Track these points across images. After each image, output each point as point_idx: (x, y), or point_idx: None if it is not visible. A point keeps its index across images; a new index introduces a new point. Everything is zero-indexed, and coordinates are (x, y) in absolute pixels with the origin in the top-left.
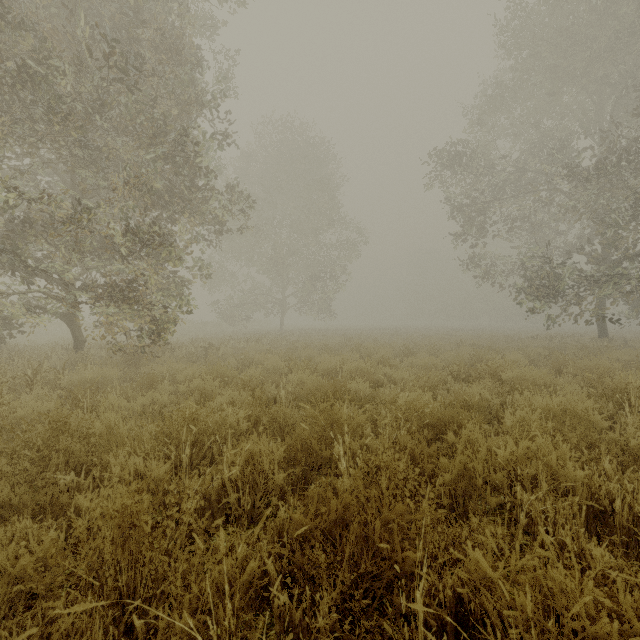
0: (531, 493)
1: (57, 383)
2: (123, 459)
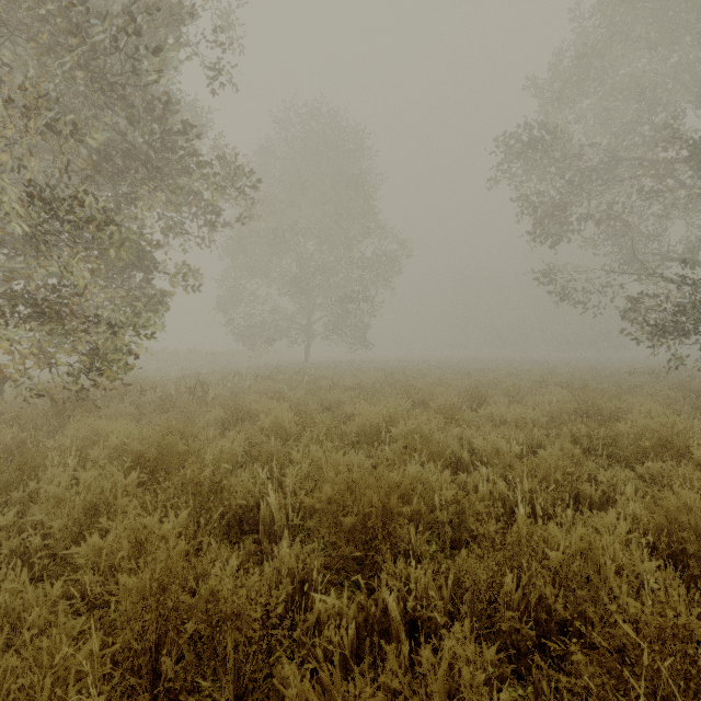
0: None
1: None
2: None
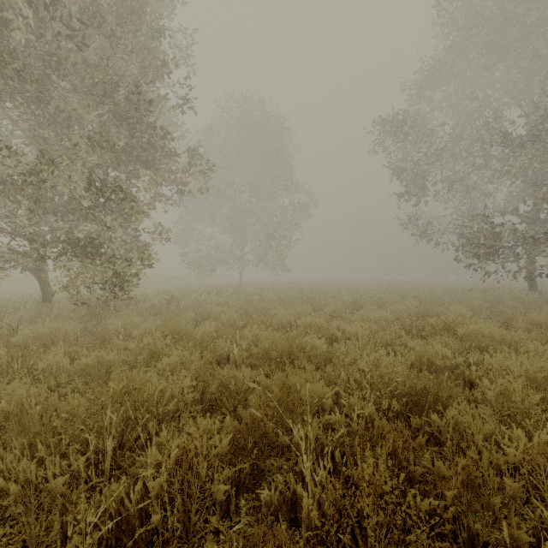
0: None
1: (10, 339)
2: (10, 465)
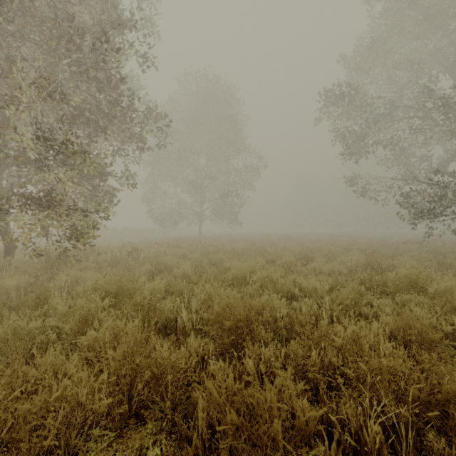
0: None
1: None
2: None
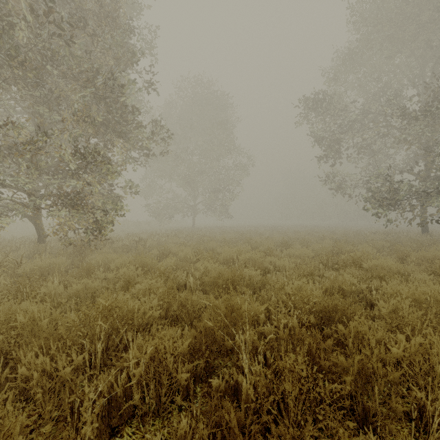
0: (424, 388)
1: (15, 270)
2: (31, 359)
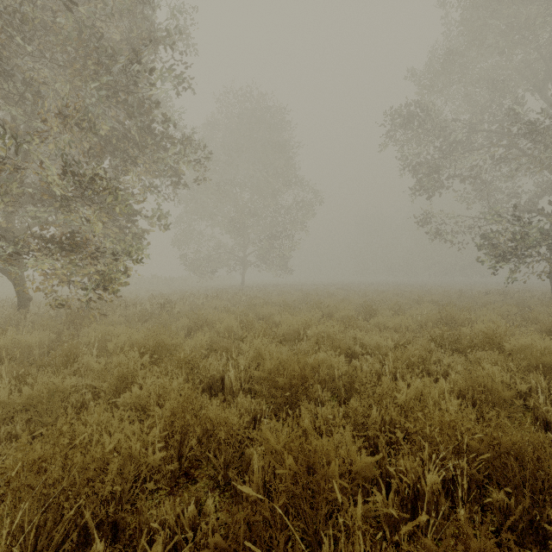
0: None
1: None
2: None
